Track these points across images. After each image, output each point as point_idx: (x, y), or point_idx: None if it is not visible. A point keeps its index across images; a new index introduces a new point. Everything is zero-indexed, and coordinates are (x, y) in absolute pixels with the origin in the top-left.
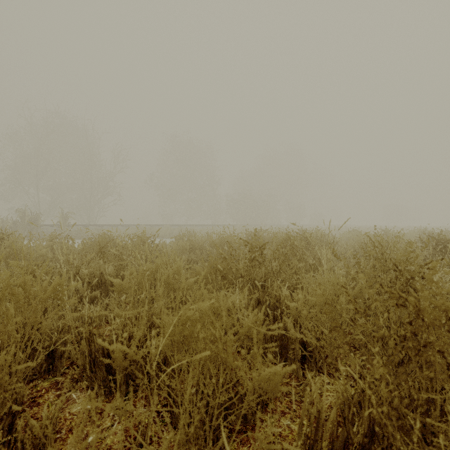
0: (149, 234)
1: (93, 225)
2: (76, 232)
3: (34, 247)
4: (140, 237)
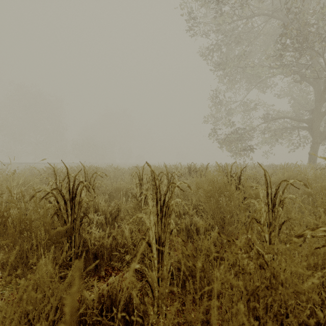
0: None
1: None
2: None
3: None
4: None
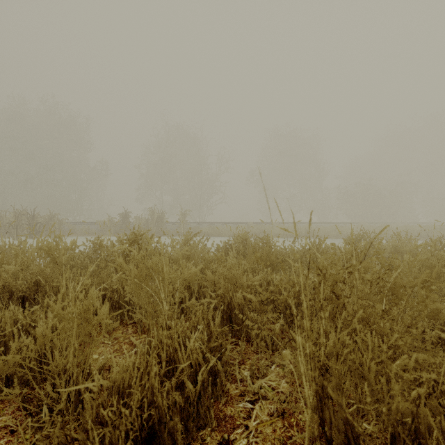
0: (261, 232)
1: (205, 222)
2: (193, 229)
3: (169, 252)
4: (353, 246)
